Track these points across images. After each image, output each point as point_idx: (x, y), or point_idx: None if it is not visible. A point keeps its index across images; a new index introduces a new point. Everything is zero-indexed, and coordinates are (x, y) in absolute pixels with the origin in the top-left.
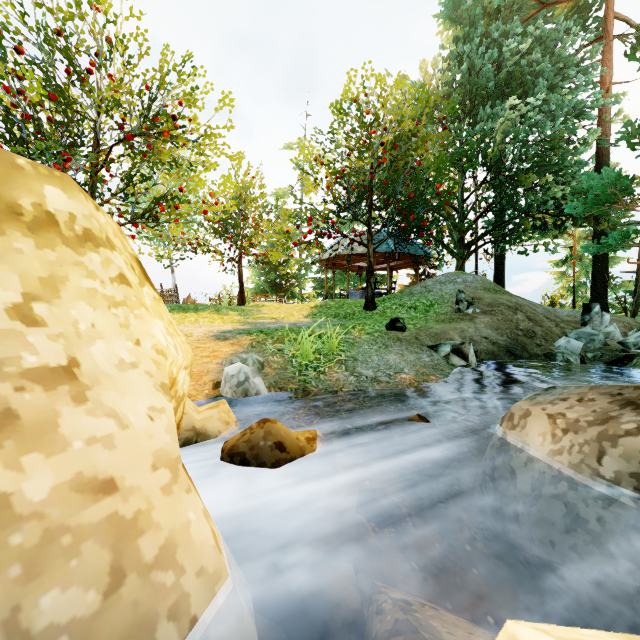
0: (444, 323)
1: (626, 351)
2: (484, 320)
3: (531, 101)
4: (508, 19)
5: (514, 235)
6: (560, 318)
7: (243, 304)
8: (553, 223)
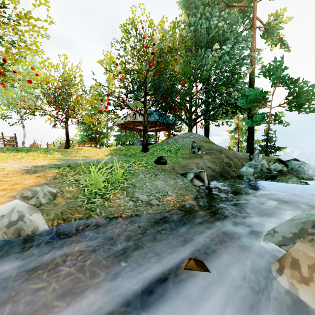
0: (187, 159)
1: (270, 173)
2: (207, 157)
3: (225, 48)
4: (213, 8)
5: (214, 116)
6: (239, 156)
7: (68, 148)
8: (231, 111)
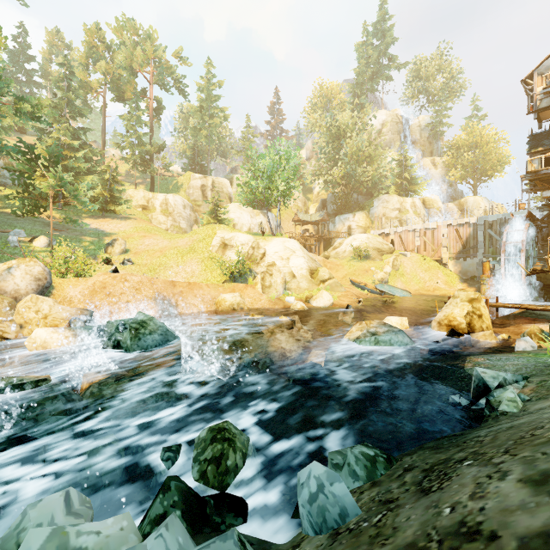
0: None
1: None
2: None
3: None
4: None
5: None
6: None
7: None
8: None
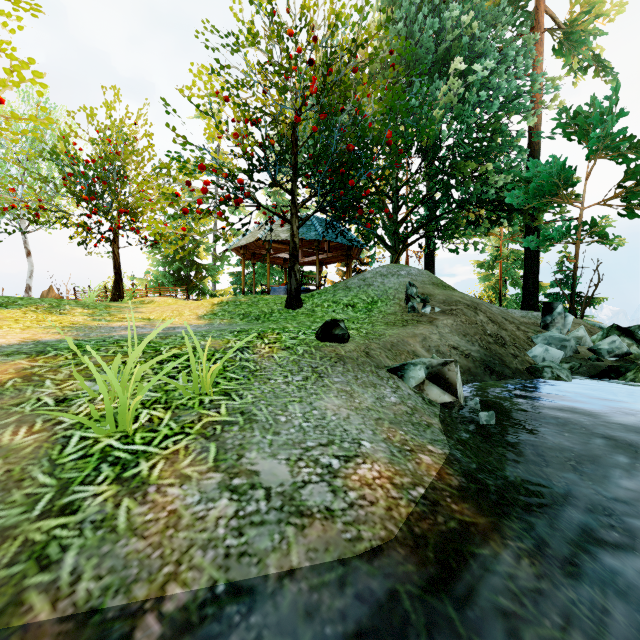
0: (397, 327)
1: (601, 360)
2: (447, 322)
3: (479, 68)
4: None
5: (447, 231)
6: (517, 319)
7: (120, 299)
8: (488, 218)
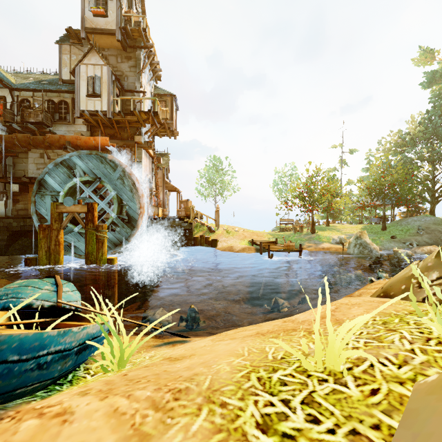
0: (411, 236)
1: None
2: (426, 236)
3: None
4: None
5: None
6: None
7: (328, 226)
8: None
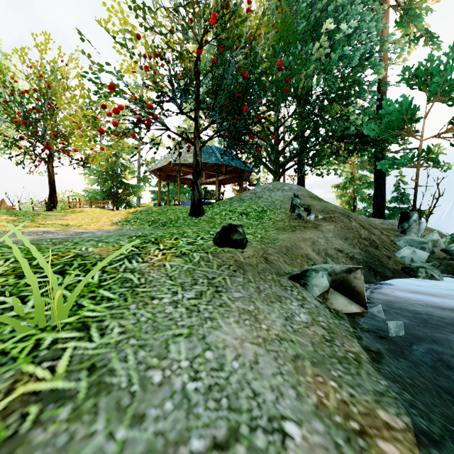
0: (287, 232)
1: None
2: (330, 228)
3: (345, 26)
4: None
5: (315, 159)
6: (379, 226)
7: (54, 209)
8: (347, 149)
